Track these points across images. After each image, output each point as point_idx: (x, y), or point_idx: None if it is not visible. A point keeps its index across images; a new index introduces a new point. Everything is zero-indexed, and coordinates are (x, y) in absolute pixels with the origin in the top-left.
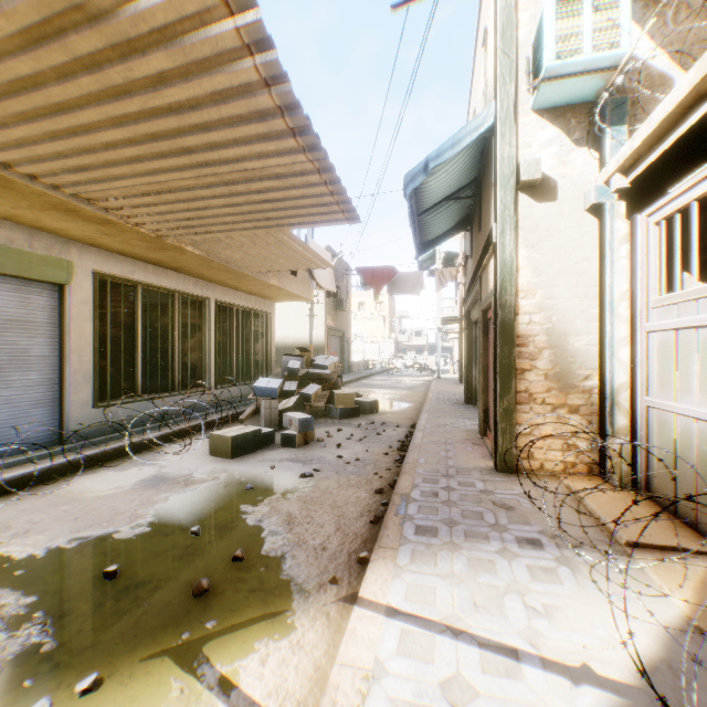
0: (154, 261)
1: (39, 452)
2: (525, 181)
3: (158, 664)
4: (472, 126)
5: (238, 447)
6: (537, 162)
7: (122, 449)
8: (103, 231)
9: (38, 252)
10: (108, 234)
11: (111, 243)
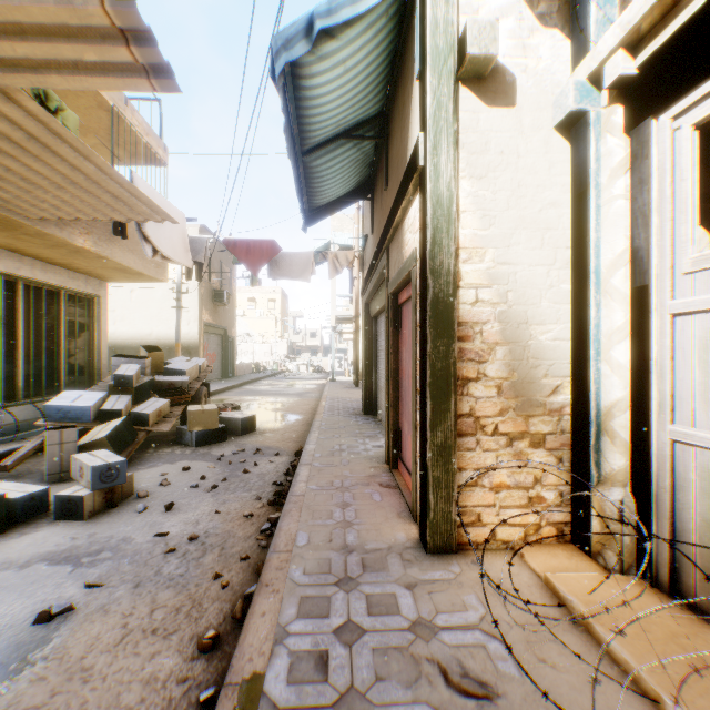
0: None
1: None
2: (473, 60)
3: None
4: None
5: None
6: (493, 28)
7: None
8: None
9: None
10: None
11: None
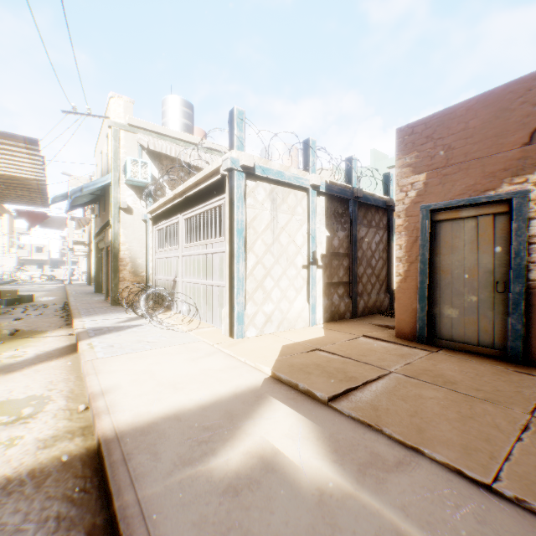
0: None
1: None
2: (122, 207)
3: (20, 339)
4: (103, 179)
5: None
6: (126, 203)
7: None
8: None
9: None
10: None
11: None
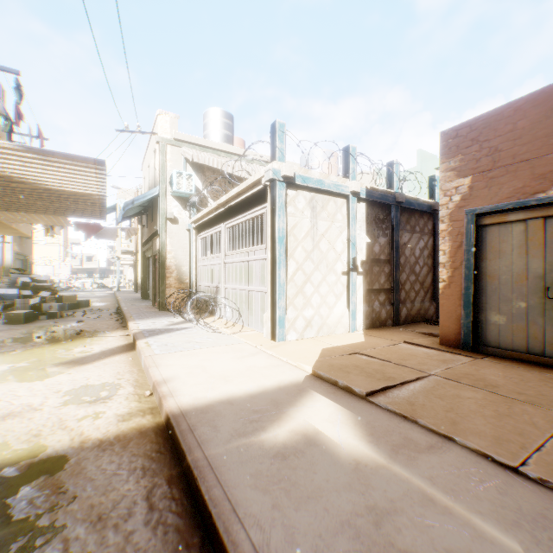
0: None
1: None
2: (169, 218)
3: (85, 338)
4: (151, 192)
5: (27, 319)
6: (172, 213)
7: None
8: None
9: None
10: None
11: None
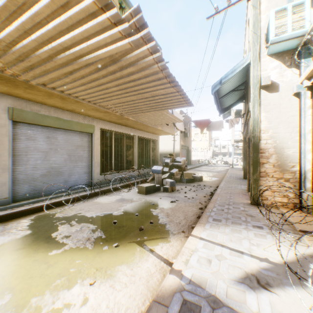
0: (118, 123)
1: (85, 188)
2: (263, 85)
3: (132, 244)
4: (240, 63)
5: (147, 191)
6: (268, 77)
7: (109, 189)
8: (104, 115)
9: (85, 123)
10: (105, 116)
11: (105, 118)
